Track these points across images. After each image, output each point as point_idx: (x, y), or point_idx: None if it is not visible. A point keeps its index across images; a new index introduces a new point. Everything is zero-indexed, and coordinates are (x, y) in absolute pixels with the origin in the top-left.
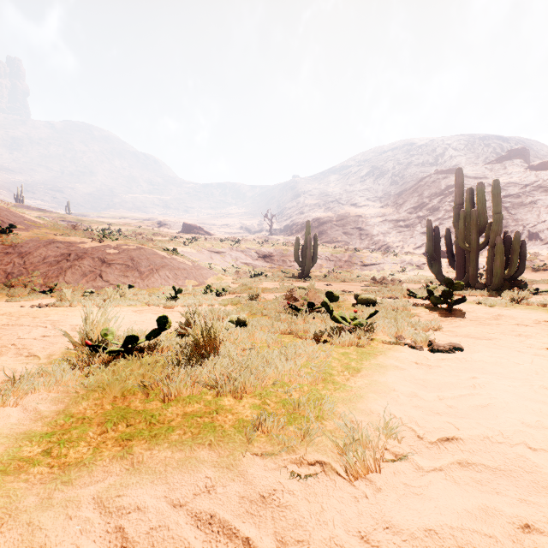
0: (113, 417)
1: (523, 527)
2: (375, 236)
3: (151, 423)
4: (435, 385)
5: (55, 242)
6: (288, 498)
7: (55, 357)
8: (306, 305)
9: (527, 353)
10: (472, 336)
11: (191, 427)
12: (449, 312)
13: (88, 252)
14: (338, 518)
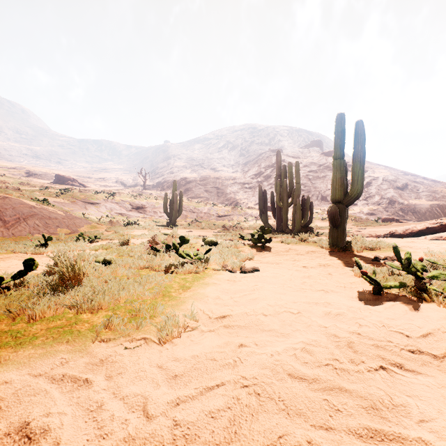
0: None
1: (240, 345)
2: (228, 194)
3: (17, 337)
4: (233, 291)
5: None
6: (119, 358)
7: None
8: (165, 247)
9: (292, 270)
10: (269, 263)
11: (53, 334)
12: (262, 249)
13: None
14: (147, 360)
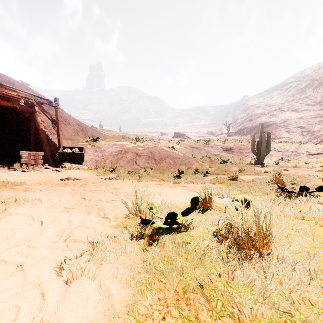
0: None
1: None
2: (316, 132)
3: None
4: None
5: (115, 145)
6: None
7: (118, 220)
8: (295, 188)
9: None
10: None
11: None
12: None
13: (130, 149)
14: None
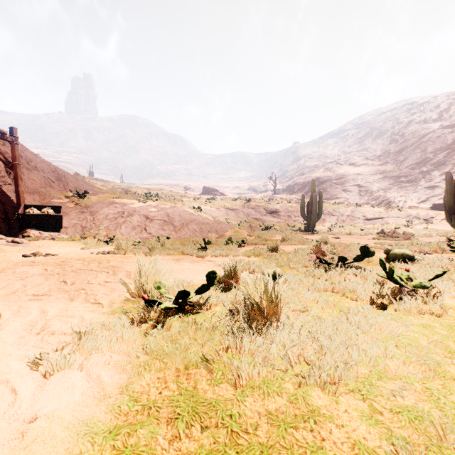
0: (183, 411)
1: None
2: (375, 192)
3: (233, 431)
4: None
5: (113, 203)
6: None
7: (115, 305)
8: (335, 259)
9: None
10: None
11: (293, 453)
12: None
13: (136, 210)
14: None
